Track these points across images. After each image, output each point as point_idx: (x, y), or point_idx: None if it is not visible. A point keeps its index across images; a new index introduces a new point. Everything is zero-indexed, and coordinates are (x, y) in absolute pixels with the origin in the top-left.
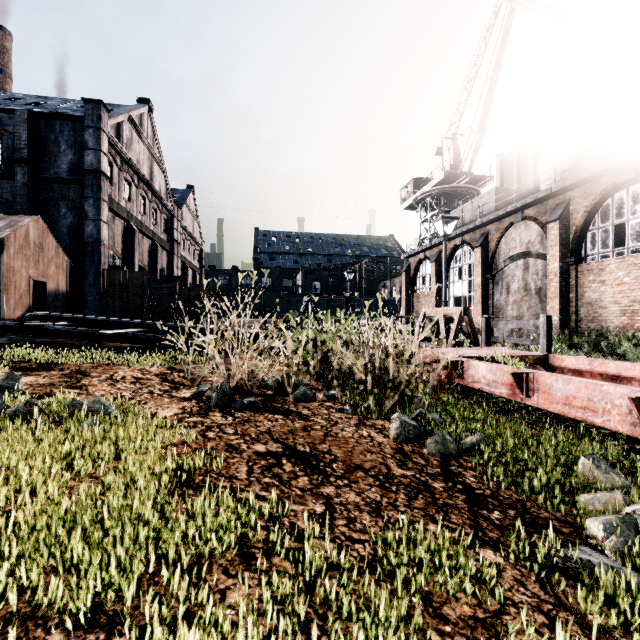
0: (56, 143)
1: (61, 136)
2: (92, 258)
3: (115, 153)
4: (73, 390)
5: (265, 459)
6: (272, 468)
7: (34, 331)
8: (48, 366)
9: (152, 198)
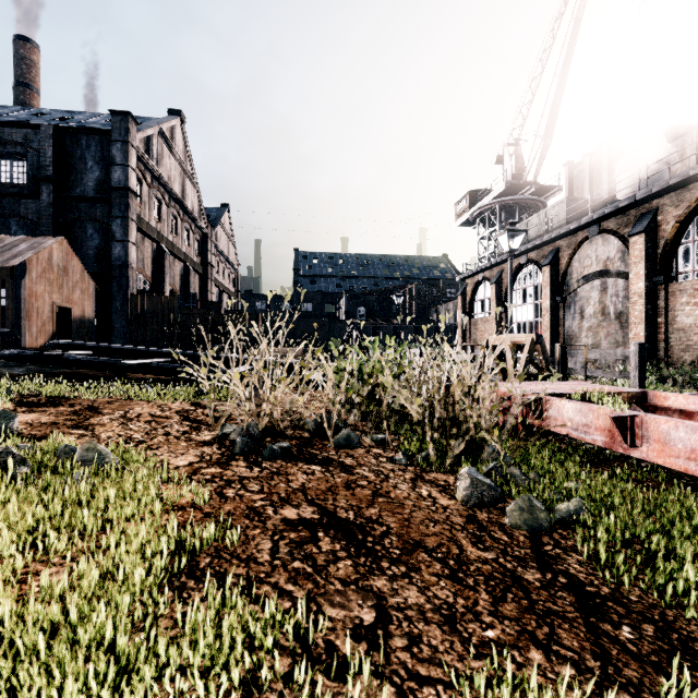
0: (82, 159)
1: (88, 152)
2: (120, 282)
3: (144, 169)
4: (77, 431)
5: (296, 531)
6: (304, 545)
7: (53, 361)
8: (58, 401)
9: (184, 217)
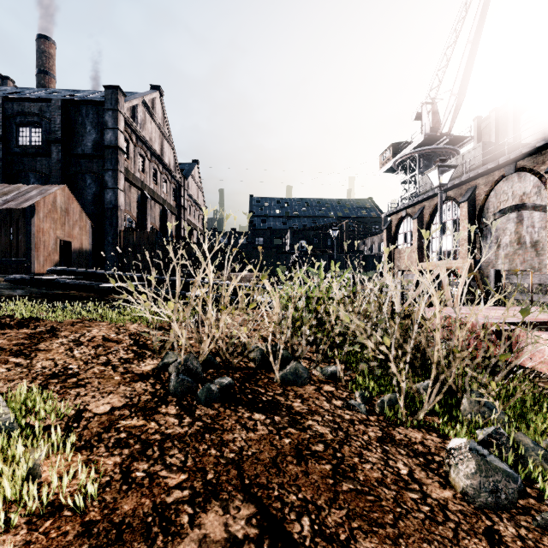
0: (83, 125)
1: (87, 119)
2: (111, 221)
3: (131, 132)
4: (15, 359)
5: None
6: None
7: (47, 284)
8: (28, 322)
9: (163, 170)
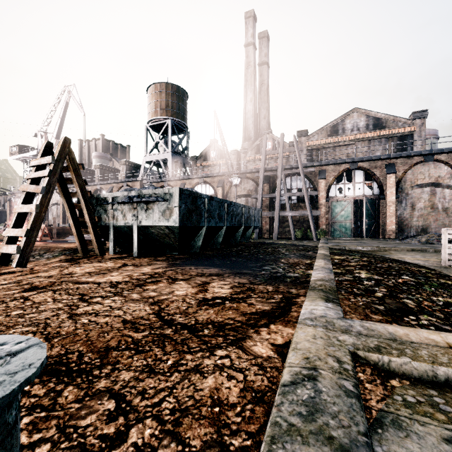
0: None
1: None
2: None
3: None
4: None
5: None
6: None
7: None
8: None
9: None
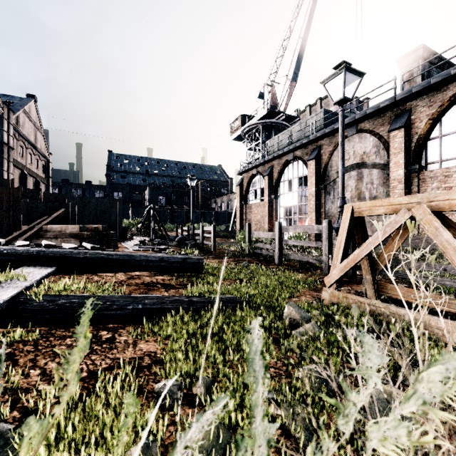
0: None
1: None
2: None
3: None
4: None
5: None
6: None
7: None
8: None
9: None
